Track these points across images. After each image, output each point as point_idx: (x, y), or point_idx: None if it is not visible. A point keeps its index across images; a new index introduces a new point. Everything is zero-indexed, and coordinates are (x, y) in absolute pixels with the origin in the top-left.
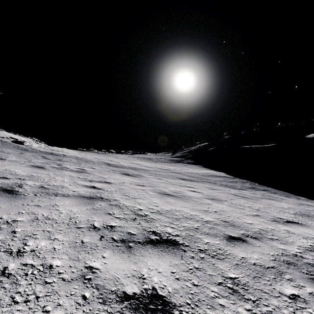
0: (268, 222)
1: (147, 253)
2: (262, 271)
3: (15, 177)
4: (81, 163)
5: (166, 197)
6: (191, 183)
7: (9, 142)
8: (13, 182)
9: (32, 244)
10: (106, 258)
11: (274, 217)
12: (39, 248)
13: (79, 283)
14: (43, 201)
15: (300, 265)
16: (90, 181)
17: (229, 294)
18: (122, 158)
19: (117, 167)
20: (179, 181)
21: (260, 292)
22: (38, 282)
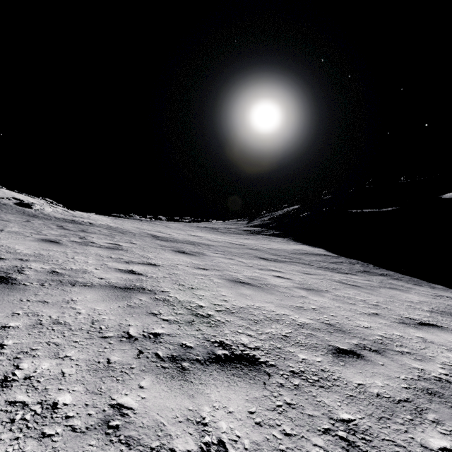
0: (393, 325)
1: (211, 379)
2: (391, 407)
3: (14, 257)
4: (115, 235)
5: (239, 287)
6: (275, 264)
7: (11, 204)
8: (9, 264)
9: (28, 366)
10: (145, 389)
11: (401, 317)
12: (38, 373)
13: (98, 436)
14: (53, 295)
15: (448, 396)
16: (126, 263)
17: (342, 450)
18: (176, 227)
19: (168, 241)
20: (259, 262)
21: (391, 444)
22: (30, 435)
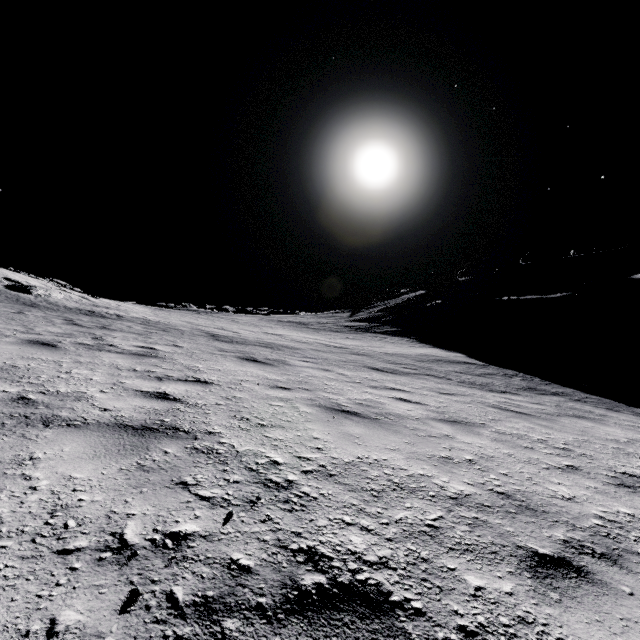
0: (609, 491)
1: None
2: None
3: None
4: (153, 333)
5: (341, 421)
6: (395, 379)
7: None
8: None
9: None
10: None
11: (614, 472)
12: None
13: None
14: None
15: None
16: (157, 380)
17: None
18: (247, 322)
19: (233, 343)
20: (370, 375)
21: None
22: None
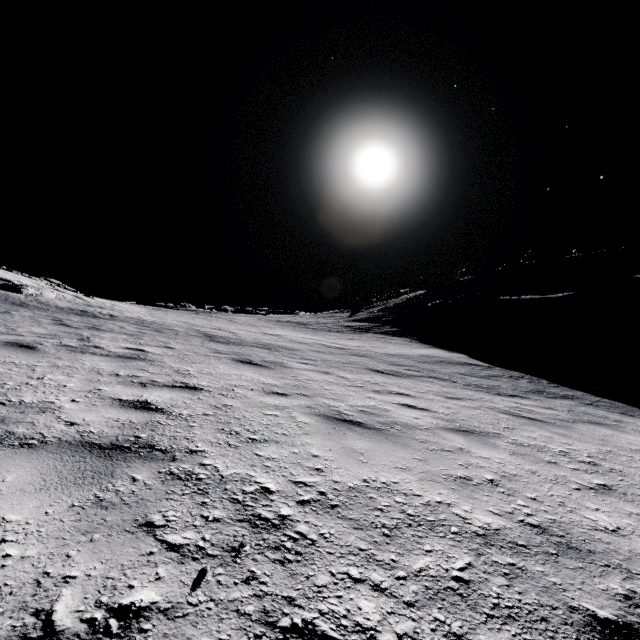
0: None
1: None
2: None
3: None
4: (145, 334)
5: (343, 433)
6: (398, 382)
7: None
8: None
9: None
10: None
11: None
12: None
13: None
14: None
15: None
16: (140, 386)
17: None
18: (245, 322)
19: (229, 344)
20: (372, 378)
21: None
22: None
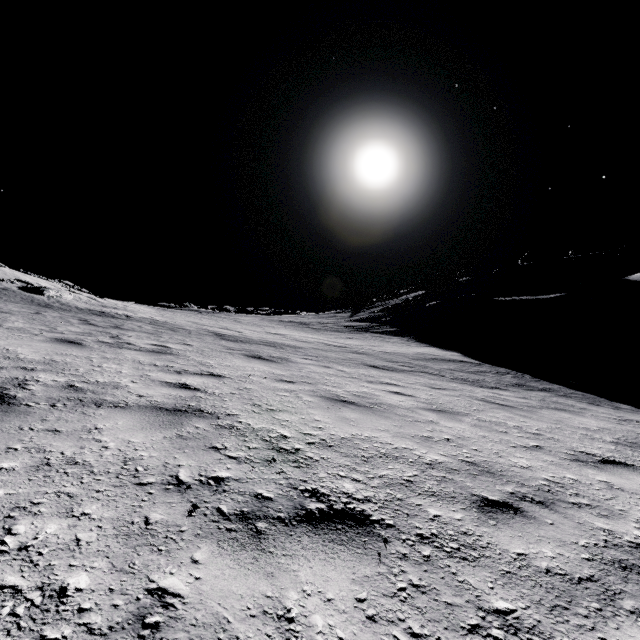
0: (563, 463)
1: (300, 548)
2: (569, 591)
3: (14, 365)
4: (163, 333)
5: (339, 408)
6: (391, 375)
7: (14, 289)
8: (7, 376)
9: (25, 530)
10: (201, 565)
11: (574, 451)
12: (39, 541)
13: None
14: (69, 421)
15: None
16: (177, 373)
17: None
18: (249, 322)
19: (238, 342)
20: (367, 372)
21: None
22: None
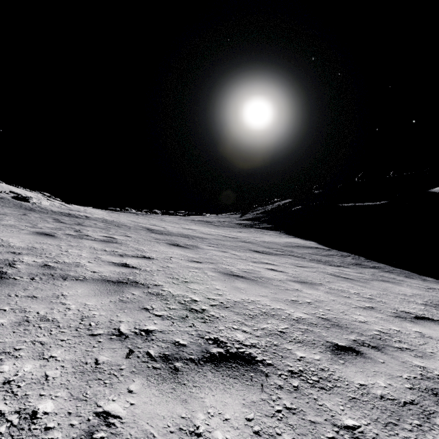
0: (389, 319)
1: (205, 381)
2: (397, 411)
3: (6, 251)
4: (111, 228)
5: (233, 281)
6: (268, 257)
7: (8, 198)
8: (1, 258)
9: (9, 369)
10: (135, 394)
11: (396, 310)
12: (19, 377)
13: None
14: (43, 290)
15: None
16: (120, 256)
17: None
18: (171, 221)
19: (163, 234)
20: (252, 255)
21: None
22: None
